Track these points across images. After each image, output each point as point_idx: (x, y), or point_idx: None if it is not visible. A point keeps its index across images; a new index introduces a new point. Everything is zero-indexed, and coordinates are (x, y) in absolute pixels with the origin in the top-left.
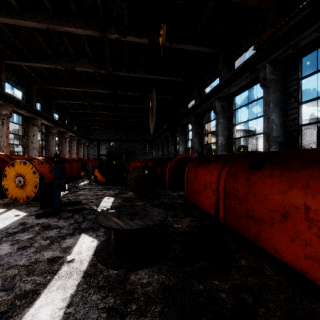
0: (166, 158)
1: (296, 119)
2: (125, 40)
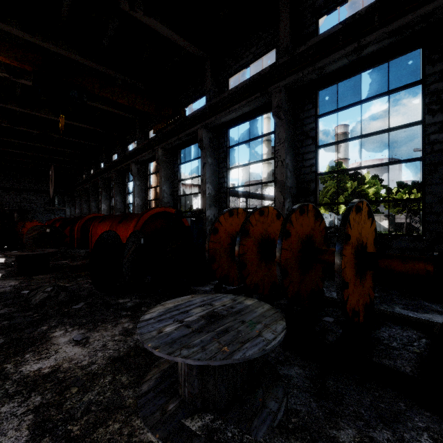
0: (78, 218)
1: (177, 191)
2: (19, 81)
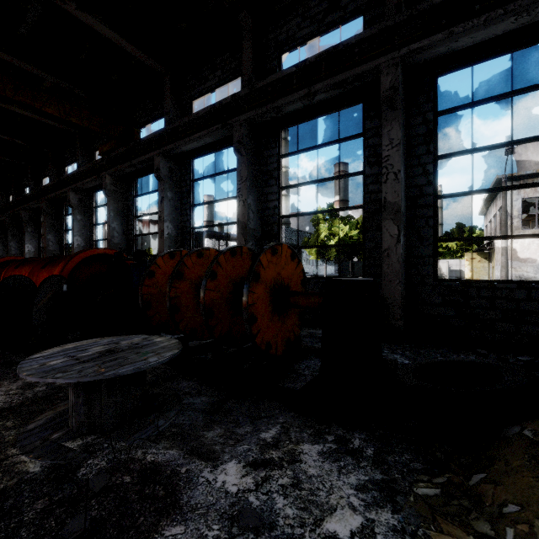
0: None
1: (132, 229)
2: None
